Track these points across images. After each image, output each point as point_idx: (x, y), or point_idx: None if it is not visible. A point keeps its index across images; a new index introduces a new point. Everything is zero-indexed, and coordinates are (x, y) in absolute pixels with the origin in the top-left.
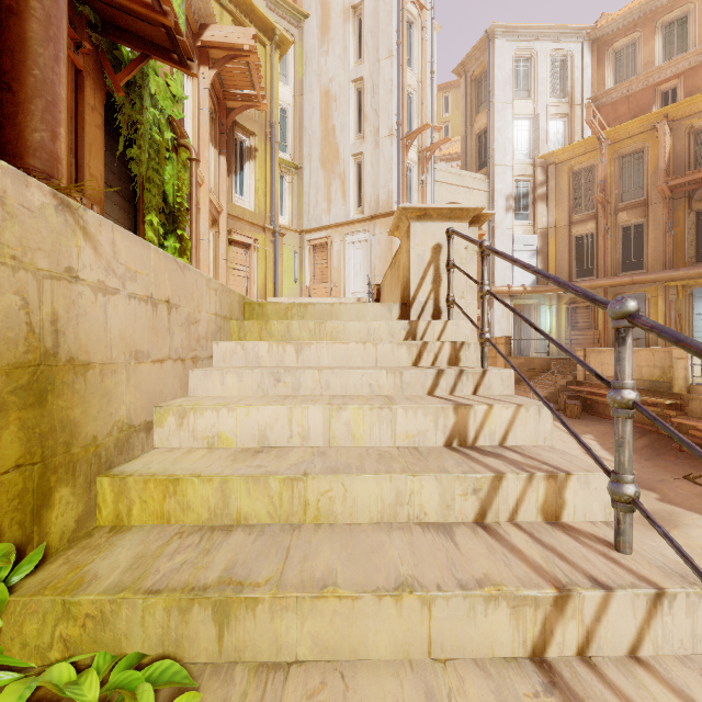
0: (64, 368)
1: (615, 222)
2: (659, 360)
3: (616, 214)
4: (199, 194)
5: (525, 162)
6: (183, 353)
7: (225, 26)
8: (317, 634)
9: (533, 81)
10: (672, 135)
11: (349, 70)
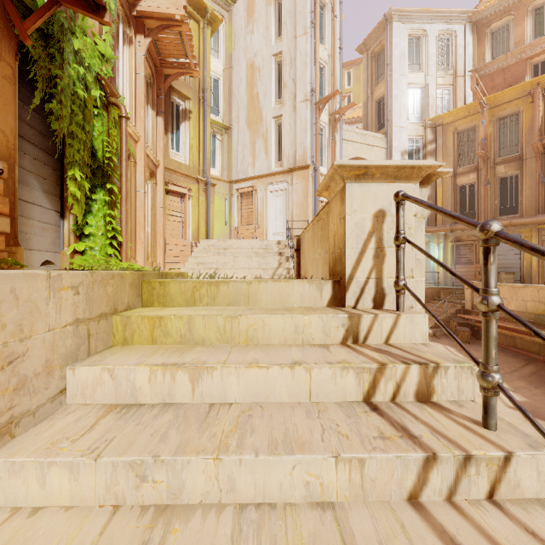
0: None
1: (494, 173)
2: (544, 296)
3: (495, 167)
4: (135, 150)
5: (417, 124)
6: None
7: None
8: None
9: (424, 56)
10: (544, 100)
11: (270, 46)
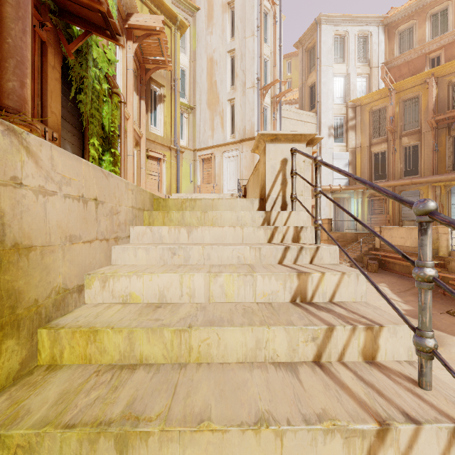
0: (9, 251)
1: (400, 143)
2: None
3: (401, 138)
4: (126, 125)
5: (341, 105)
6: (107, 235)
7: (143, 15)
8: None
9: (346, 52)
10: (437, 87)
11: (226, 44)
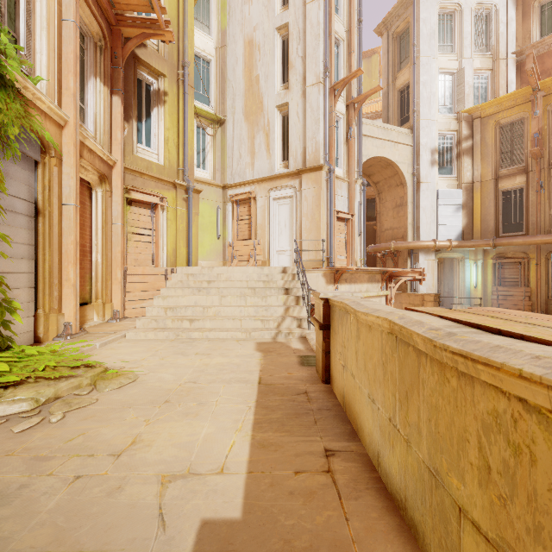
0: None
1: (549, 176)
2: None
3: (550, 168)
4: (59, 139)
5: (449, 117)
6: None
7: None
8: None
9: (457, 35)
10: None
11: (273, 17)
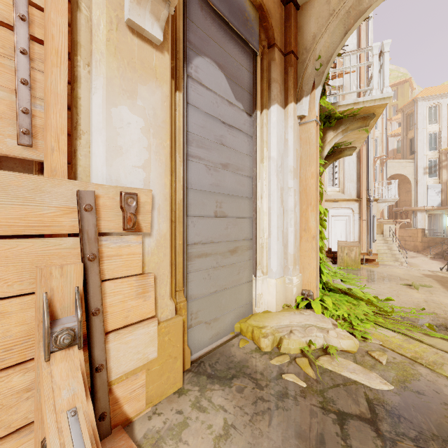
0: None
1: None
2: None
3: None
4: None
5: (434, 152)
6: None
7: None
8: (381, 255)
9: (439, 116)
10: None
11: None
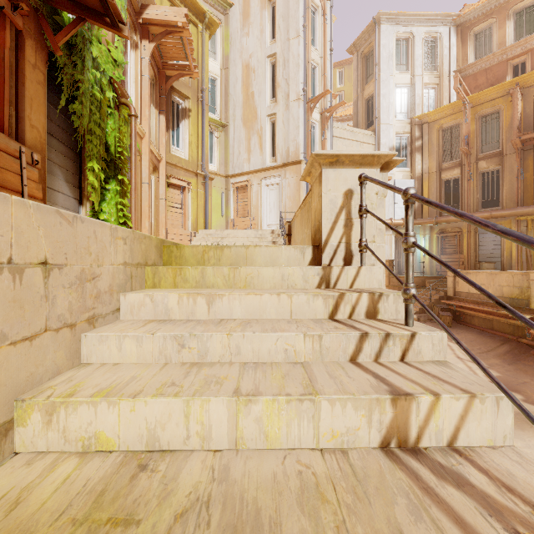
0: None
1: (477, 168)
2: (518, 281)
3: (477, 162)
4: (140, 146)
5: (404, 122)
6: (73, 317)
7: (162, 6)
8: None
9: (411, 57)
10: (523, 99)
11: (265, 48)
